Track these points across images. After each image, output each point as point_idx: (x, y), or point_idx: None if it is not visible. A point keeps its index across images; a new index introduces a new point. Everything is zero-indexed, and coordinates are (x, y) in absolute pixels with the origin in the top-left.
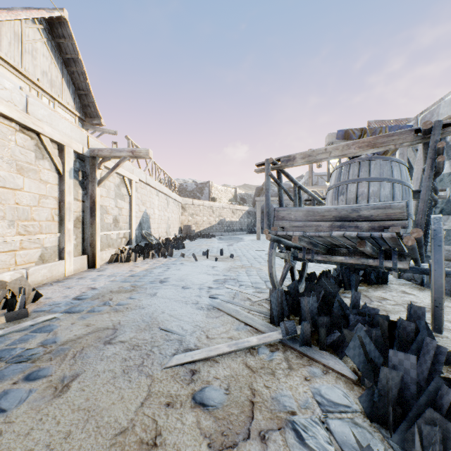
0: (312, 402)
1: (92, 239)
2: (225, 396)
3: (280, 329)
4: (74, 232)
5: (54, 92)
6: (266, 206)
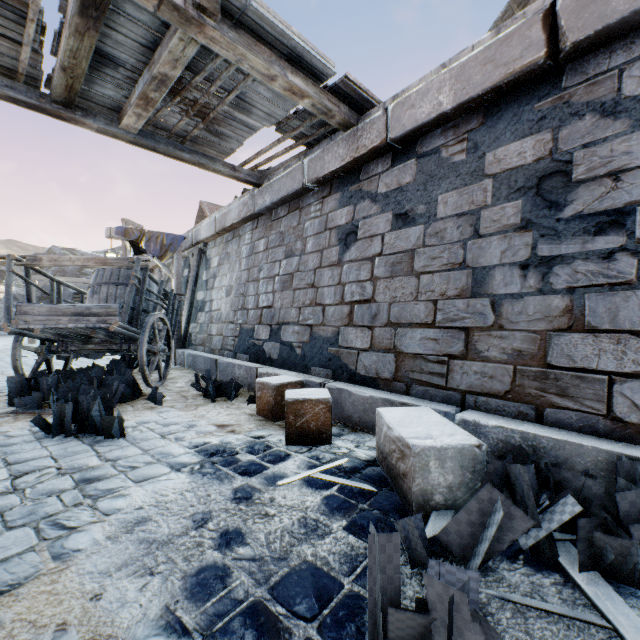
0: (27, 426)
1: None
2: None
3: (15, 403)
4: None
5: None
6: (7, 301)
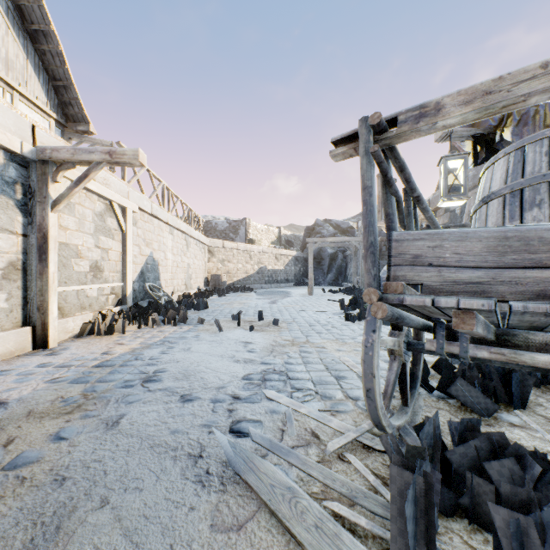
0: None
1: (42, 300)
2: None
3: None
4: (3, 288)
5: (12, 78)
6: (368, 230)
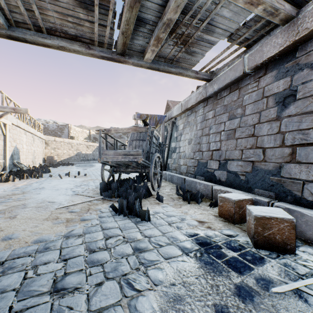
0: (107, 207)
1: None
2: (80, 210)
3: (102, 194)
4: None
5: None
6: (99, 149)
